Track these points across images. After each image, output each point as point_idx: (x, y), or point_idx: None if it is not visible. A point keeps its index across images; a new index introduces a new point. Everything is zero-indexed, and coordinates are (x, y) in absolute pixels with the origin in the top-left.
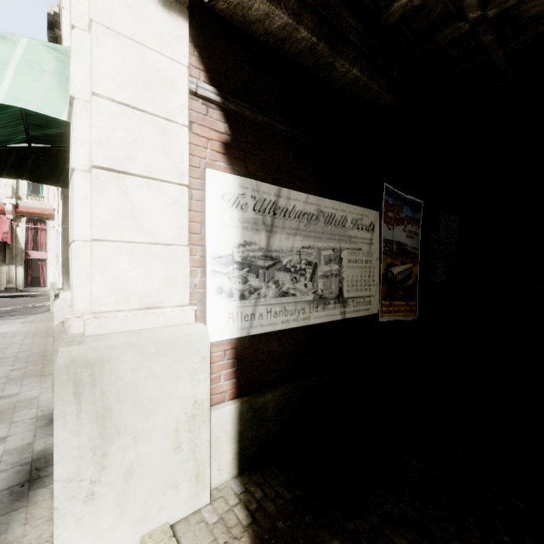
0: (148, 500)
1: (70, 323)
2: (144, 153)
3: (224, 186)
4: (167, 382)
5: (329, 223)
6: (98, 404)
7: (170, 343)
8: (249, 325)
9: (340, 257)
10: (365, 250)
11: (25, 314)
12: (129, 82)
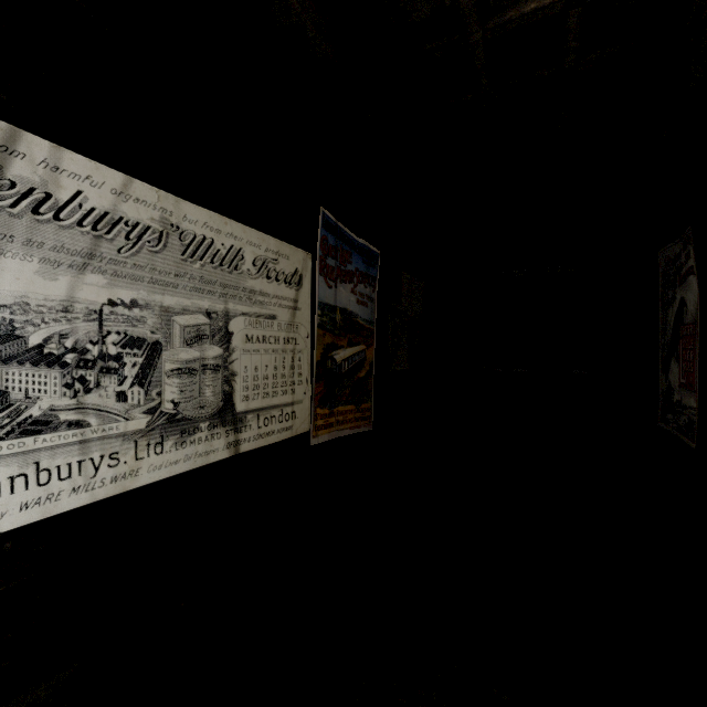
0: None
1: None
2: None
3: None
4: None
5: (197, 255)
6: None
7: None
8: None
9: (226, 331)
10: (283, 319)
11: None
12: None
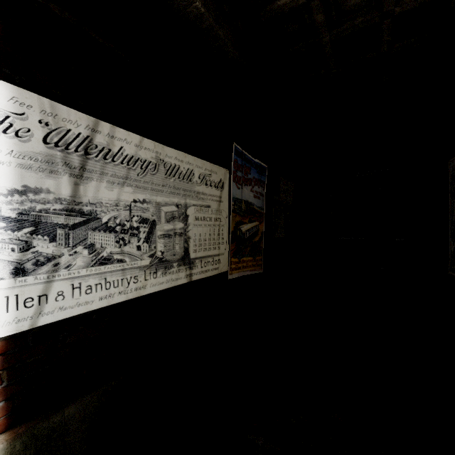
0: None
1: None
2: None
3: None
4: None
5: (172, 175)
6: None
7: None
8: (35, 312)
9: (186, 215)
10: (214, 207)
11: None
12: None
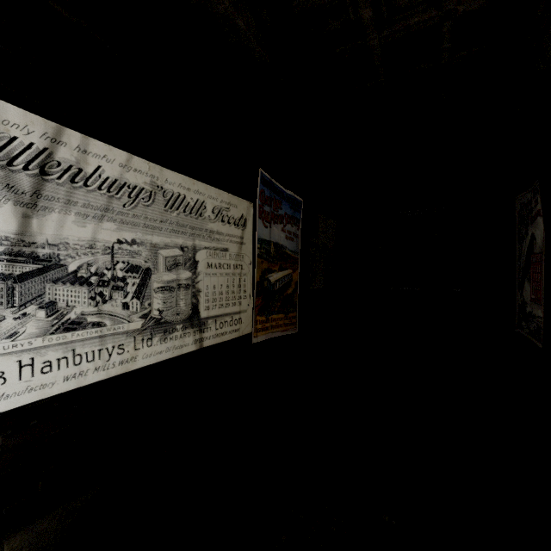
0: None
1: None
2: None
3: None
4: None
5: (174, 207)
6: None
7: None
8: None
9: (194, 260)
10: (233, 251)
11: None
12: None
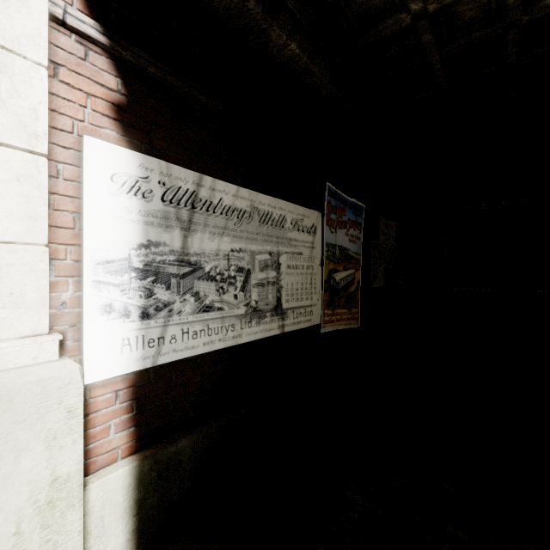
0: None
1: None
2: None
3: (115, 164)
4: None
5: (265, 222)
6: None
7: (2, 399)
8: (155, 352)
9: (278, 263)
10: (306, 254)
11: None
12: None
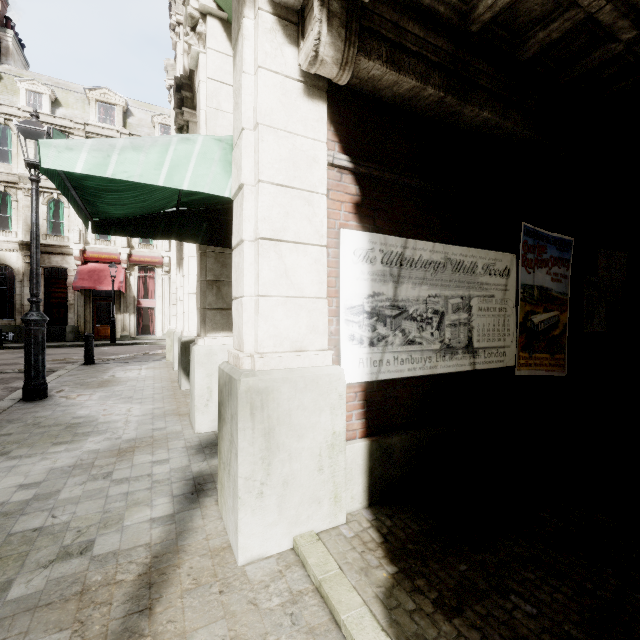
0: (299, 507)
1: (243, 361)
2: (294, 223)
3: (356, 243)
4: (312, 413)
5: (457, 270)
6: (265, 424)
7: (315, 381)
8: (377, 370)
9: (469, 306)
10: (498, 297)
11: (146, 361)
12: (283, 166)
